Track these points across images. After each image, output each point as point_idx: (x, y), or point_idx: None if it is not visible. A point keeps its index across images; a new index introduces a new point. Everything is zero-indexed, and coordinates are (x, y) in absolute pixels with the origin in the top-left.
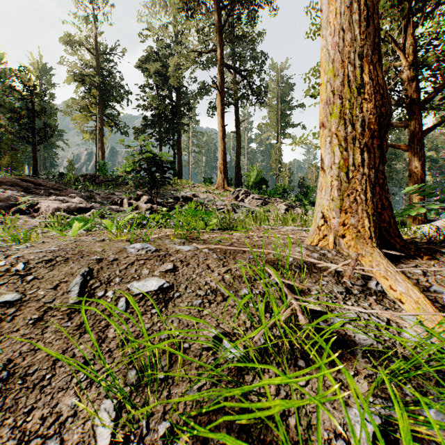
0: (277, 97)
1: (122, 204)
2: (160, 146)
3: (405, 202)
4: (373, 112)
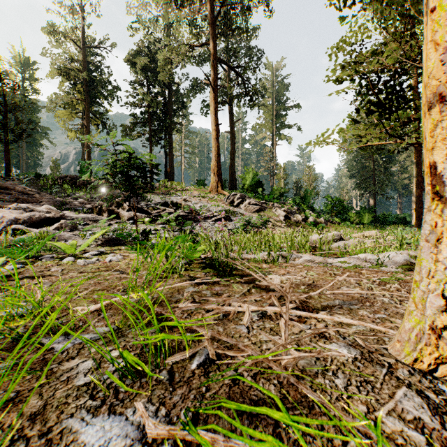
0: (272, 97)
1: (101, 211)
2: (150, 146)
3: (399, 205)
4: None
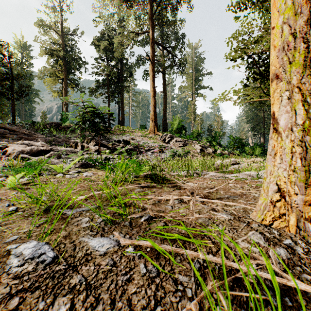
0: (192, 67)
1: (76, 146)
2: (108, 102)
3: None
4: None
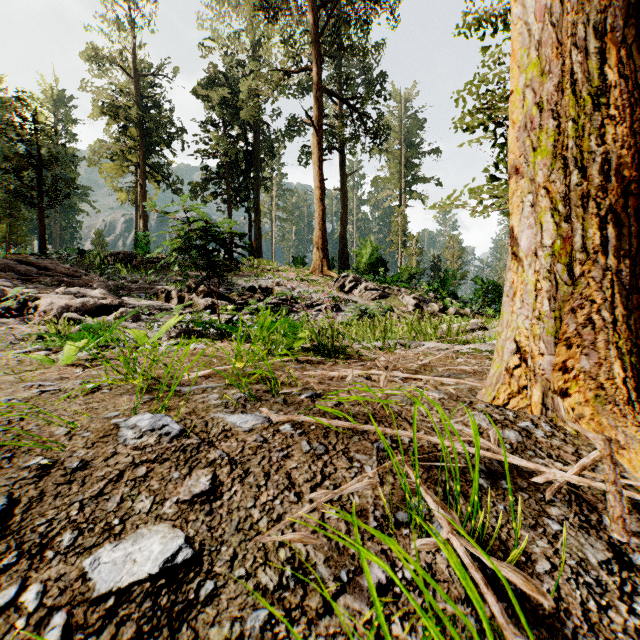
0: (400, 139)
1: (169, 298)
2: (229, 210)
3: None
4: (627, 143)
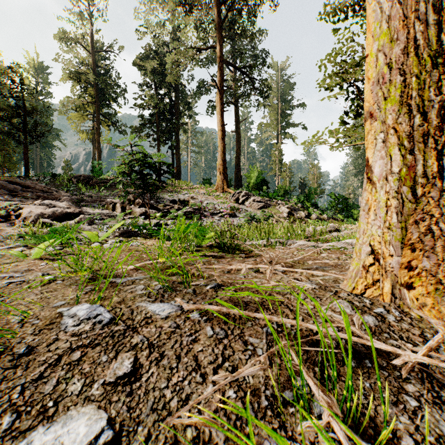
0: (278, 97)
1: (115, 208)
2: (158, 146)
3: None
4: None
